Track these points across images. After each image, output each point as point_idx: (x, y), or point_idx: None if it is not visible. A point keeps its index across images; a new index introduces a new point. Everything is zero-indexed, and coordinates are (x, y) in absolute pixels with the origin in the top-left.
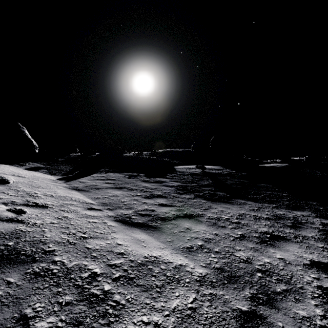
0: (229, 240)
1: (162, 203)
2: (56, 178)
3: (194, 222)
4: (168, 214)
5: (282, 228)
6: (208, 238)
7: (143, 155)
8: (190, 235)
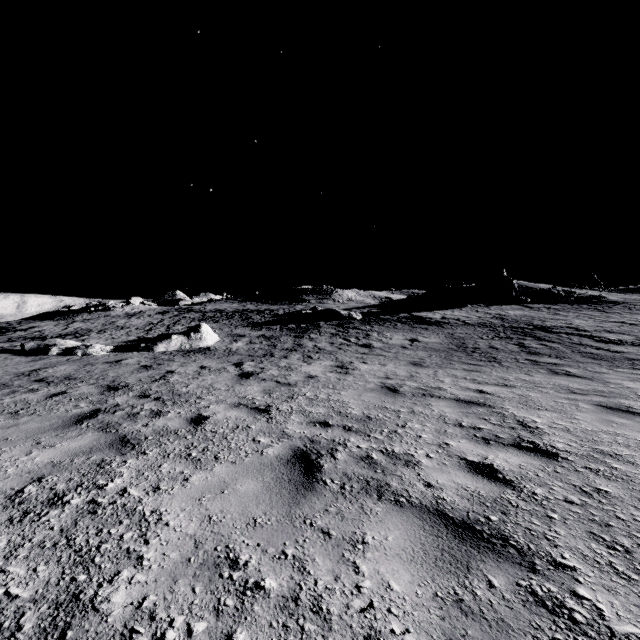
0: None
1: None
2: None
3: None
4: None
5: None
6: None
7: None
8: None
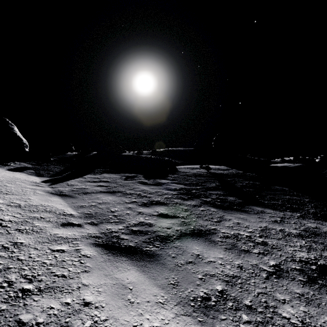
0: (262, 279)
1: (162, 213)
2: (41, 180)
3: (205, 243)
4: (170, 231)
5: (325, 251)
6: (230, 274)
7: (143, 154)
8: (203, 269)
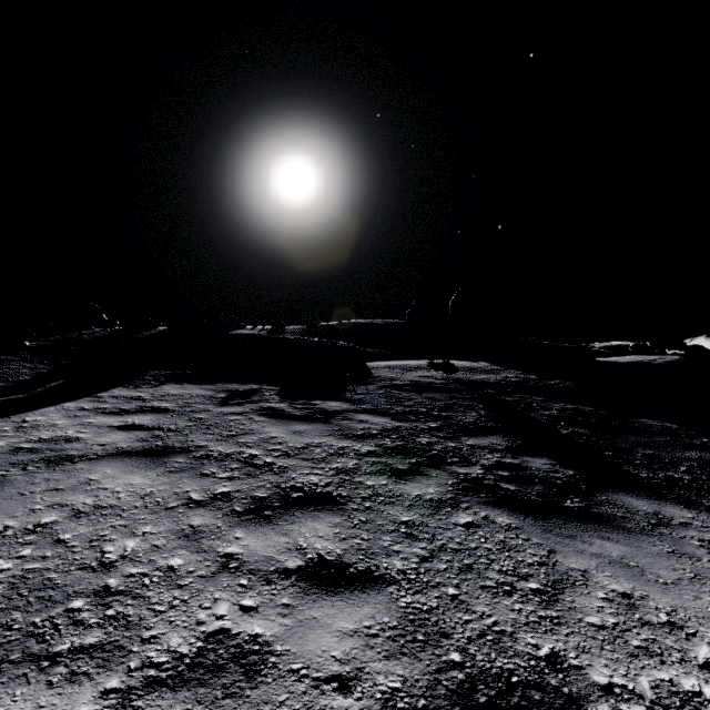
0: None
1: (320, 558)
2: None
3: None
4: None
5: None
6: None
7: (286, 333)
8: None
